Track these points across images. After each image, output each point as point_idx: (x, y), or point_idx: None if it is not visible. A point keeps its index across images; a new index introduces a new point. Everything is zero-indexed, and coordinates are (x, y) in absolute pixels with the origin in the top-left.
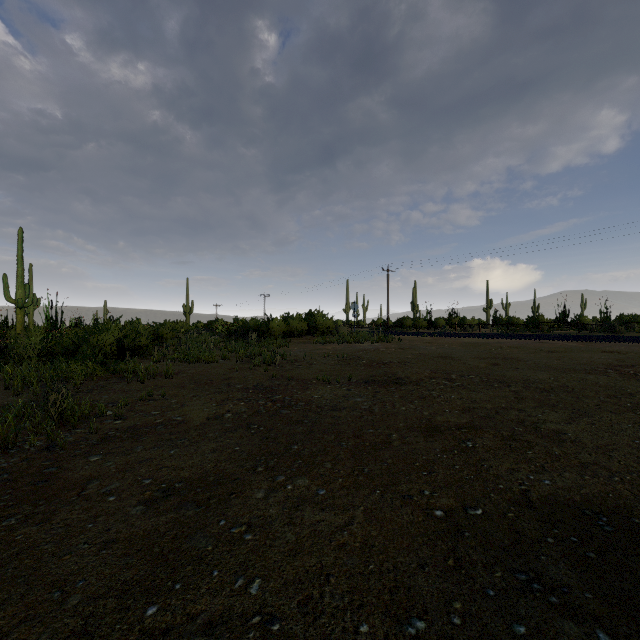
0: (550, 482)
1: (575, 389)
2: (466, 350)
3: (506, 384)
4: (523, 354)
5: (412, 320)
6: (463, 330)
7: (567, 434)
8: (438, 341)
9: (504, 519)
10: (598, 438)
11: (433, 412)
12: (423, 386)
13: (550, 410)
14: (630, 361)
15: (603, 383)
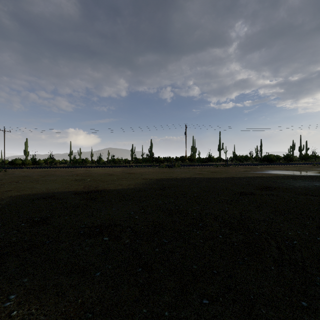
0: (20, 193)
1: (57, 180)
2: (39, 173)
3: (37, 181)
4: (59, 173)
5: (22, 160)
6: (51, 165)
7: (36, 187)
8: (29, 170)
9: (2, 198)
10: (43, 187)
11: (0, 190)
12: (3, 185)
13: (41, 184)
14: (87, 172)
15: (67, 178)
